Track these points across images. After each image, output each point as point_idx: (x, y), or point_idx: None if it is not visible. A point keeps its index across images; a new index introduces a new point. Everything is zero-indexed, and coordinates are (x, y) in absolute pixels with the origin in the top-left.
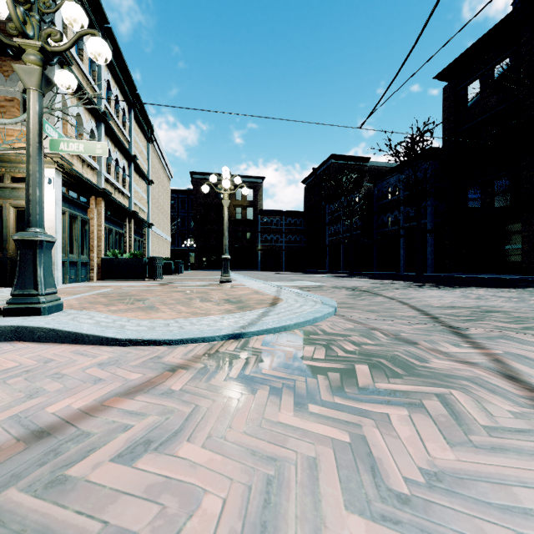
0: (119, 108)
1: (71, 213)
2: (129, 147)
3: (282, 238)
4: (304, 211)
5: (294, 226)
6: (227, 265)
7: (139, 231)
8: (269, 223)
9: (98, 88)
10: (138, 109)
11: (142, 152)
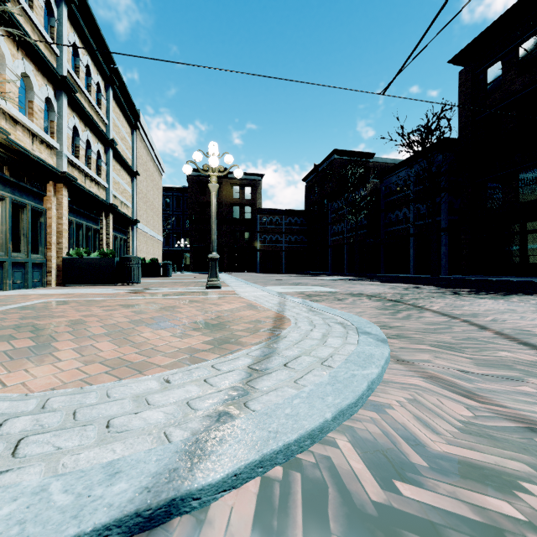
0: (92, 82)
1: (14, 199)
2: (106, 129)
3: (282, 238)
4: (304, 210)
5: (294, 226)
6: (215, 267)
7: (121, 228)
8: (268, 222)
9: (58, 48)
10: (119, 89)
11: (124, 138)
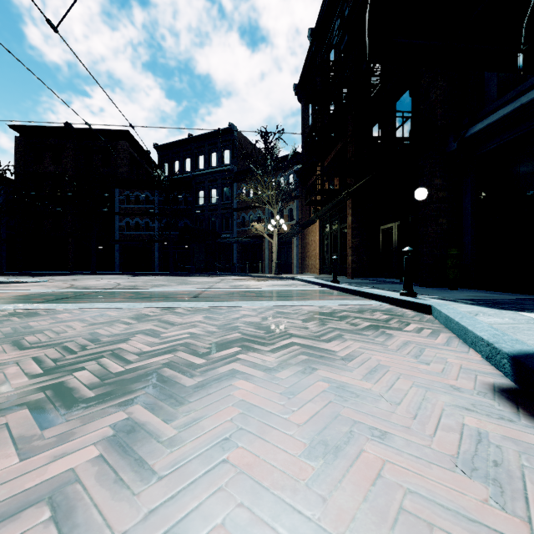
0: None
1: None
2: None
3: None
4: None
5: None
6: None
7: None
8: None
9: None
10: None
11: None
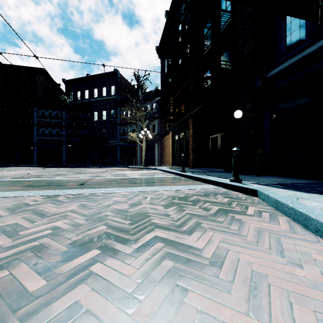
0: None
1: None
2: None
3: None
4: None
5: None
6: None
7: None
8: None
9: None
10: None
11: None
